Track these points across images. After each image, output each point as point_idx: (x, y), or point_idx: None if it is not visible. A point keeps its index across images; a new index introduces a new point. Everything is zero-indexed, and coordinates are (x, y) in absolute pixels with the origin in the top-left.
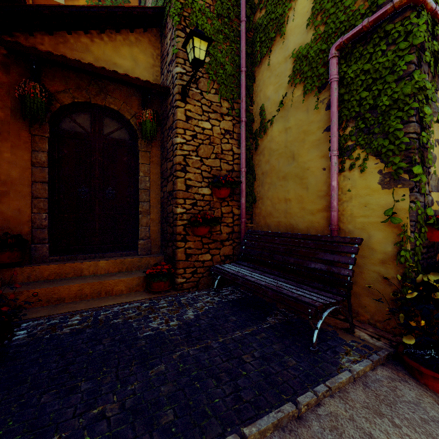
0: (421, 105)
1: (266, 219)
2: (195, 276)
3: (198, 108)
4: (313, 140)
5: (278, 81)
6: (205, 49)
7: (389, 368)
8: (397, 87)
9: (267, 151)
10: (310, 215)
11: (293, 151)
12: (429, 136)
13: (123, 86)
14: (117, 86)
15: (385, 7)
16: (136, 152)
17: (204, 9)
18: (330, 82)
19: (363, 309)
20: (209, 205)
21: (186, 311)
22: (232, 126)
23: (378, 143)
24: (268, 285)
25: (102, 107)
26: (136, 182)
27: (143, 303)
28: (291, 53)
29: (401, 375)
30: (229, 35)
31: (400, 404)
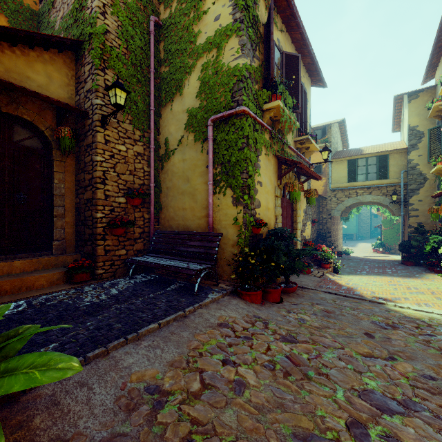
0: (249, 165)
1: (170, 222)
2: (113, 268)
3: (115, 133)
4: (200, 171)
5: (178, 125)
6: (125, 97)
7: (230, 296)
8: (239, 153)
9: (171, 172)
10: (198, 219)
11: (188, 176)
12: (252, 181)
13: (36, 99)
14: (30, 99)
15: (233, 111)
16: (49, 160)
17: (121, 57)
18: (208, 140)
19: (225, 273)
20: (125, 211)
21: (111, 290)
22: (143, 150)
23: (231, 180)
24: (171, 264)
25: (13, 115)
26: (50, 188)
27: (69, 291)
28: (186, 109)
29: (235, 297)
30: (141, 79)
31: (230, 305)
